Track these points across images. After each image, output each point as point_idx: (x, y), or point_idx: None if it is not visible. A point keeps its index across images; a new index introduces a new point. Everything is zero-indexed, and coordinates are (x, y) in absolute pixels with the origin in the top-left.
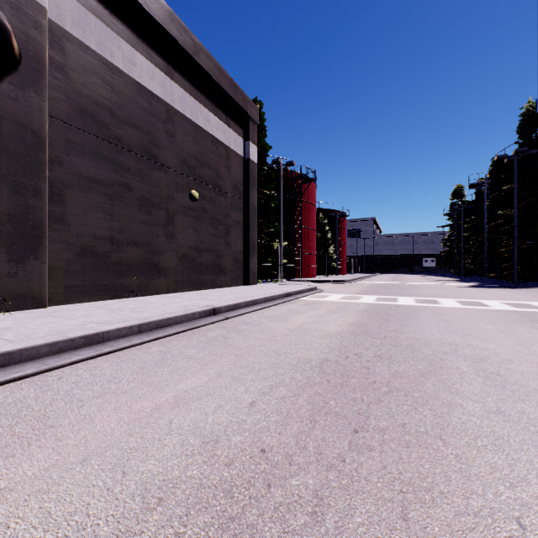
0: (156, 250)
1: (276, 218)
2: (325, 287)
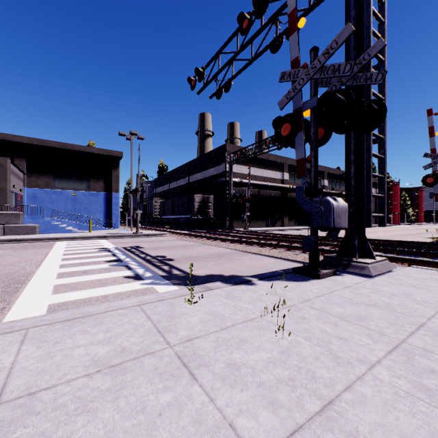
0: None
1: None
2: (401, 225)
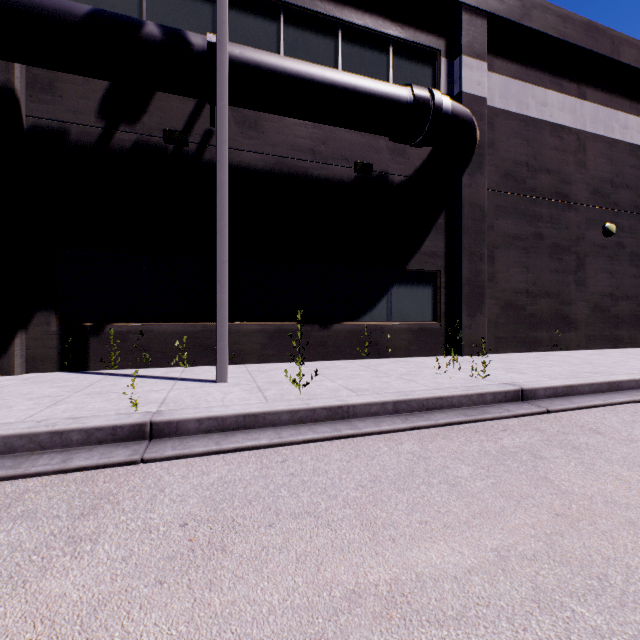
0: (565, 300)
1: None
2: None
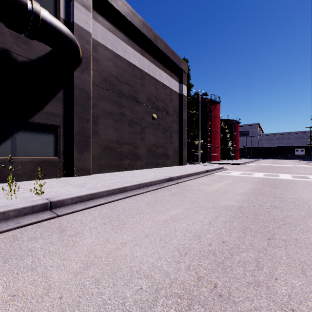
0: (136, 146)
1: (195, 126)
2: (228, 167)
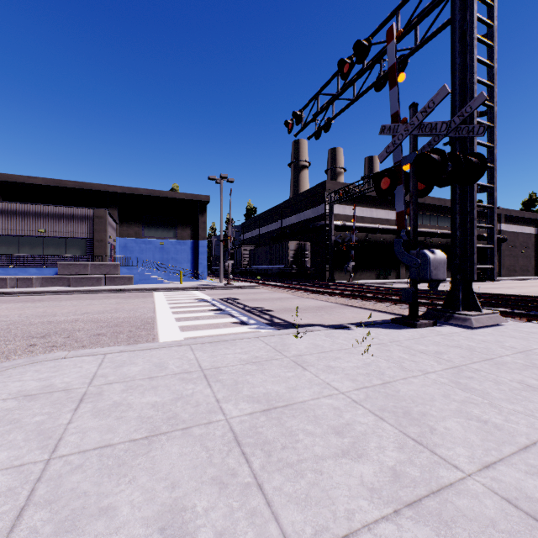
0: (515, 267)
1: None
2: None
